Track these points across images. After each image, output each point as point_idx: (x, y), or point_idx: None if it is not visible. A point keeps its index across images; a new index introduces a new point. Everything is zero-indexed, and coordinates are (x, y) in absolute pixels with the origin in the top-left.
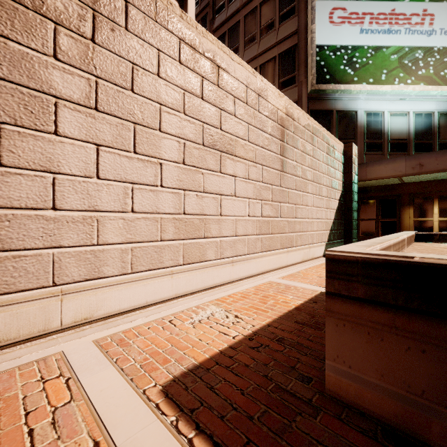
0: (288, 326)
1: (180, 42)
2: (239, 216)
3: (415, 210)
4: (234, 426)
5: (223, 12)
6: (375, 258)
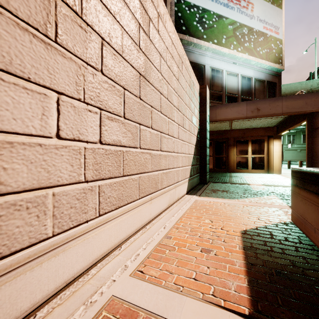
0: None
1: None
2: (10, 133)
3: (238, 149)
4: None
5: None
6: None
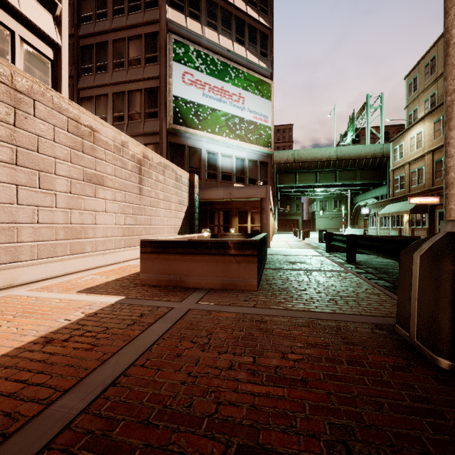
0: (134, 276)
1: (68, 119)
2: (108, 225)
3: (239, 219)
4: (107, 292)
5: (90, 24)
6: (152, 240)
